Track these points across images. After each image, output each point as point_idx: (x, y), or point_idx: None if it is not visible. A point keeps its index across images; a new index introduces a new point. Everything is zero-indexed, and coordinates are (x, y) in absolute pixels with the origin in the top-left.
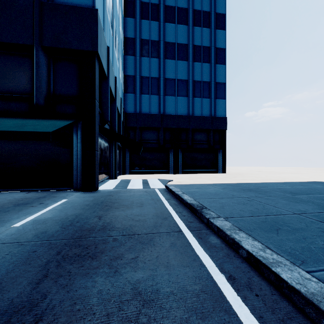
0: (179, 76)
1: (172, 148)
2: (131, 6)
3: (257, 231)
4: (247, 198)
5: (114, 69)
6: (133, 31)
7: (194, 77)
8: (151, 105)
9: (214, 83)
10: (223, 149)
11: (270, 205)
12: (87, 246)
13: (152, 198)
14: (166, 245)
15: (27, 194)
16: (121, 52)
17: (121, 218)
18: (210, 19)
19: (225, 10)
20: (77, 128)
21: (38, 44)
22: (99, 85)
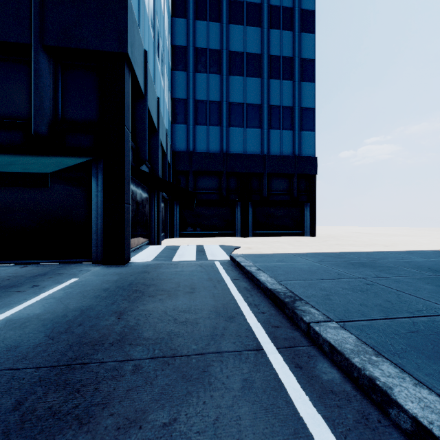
0: (250, 99)
1: (240, 201)
2: (182, 2)
3: (411, 356)
4: (363, 279)
5: (156, 86)
6: (185, 36)
7: (270, 100)
8: (210, 140)
9: (299, 109)
10: (311, 201)
11: (408, 293)
12: (80, 387)
13: (210, 277)
14: (234, 385)
15: (20, 269)
16: (168, 66)
17: (156, 318)
18: (293, 18)
19: (314, 5)
20: (97, 170)
21: (37, 43)
22: (133, 107)
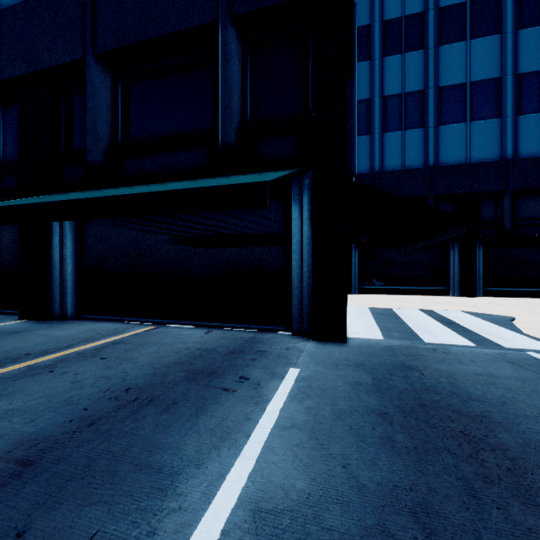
0: (477, 73)
1: (458, 239)
2: None
3: None
4: None
5: None
6: (367, 11)
7: (520, 65)
8: (406, 151)
9: None
10: None
11: None
12: None
13: None
14: None
15: (206, 337)
16: None
17: None
18: None
19: None
20: (299, 190)
21: (225, 14)
22: None
